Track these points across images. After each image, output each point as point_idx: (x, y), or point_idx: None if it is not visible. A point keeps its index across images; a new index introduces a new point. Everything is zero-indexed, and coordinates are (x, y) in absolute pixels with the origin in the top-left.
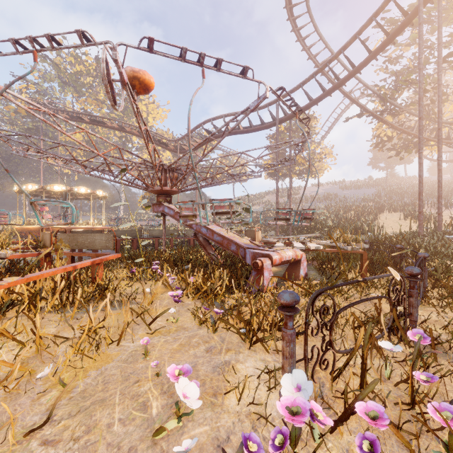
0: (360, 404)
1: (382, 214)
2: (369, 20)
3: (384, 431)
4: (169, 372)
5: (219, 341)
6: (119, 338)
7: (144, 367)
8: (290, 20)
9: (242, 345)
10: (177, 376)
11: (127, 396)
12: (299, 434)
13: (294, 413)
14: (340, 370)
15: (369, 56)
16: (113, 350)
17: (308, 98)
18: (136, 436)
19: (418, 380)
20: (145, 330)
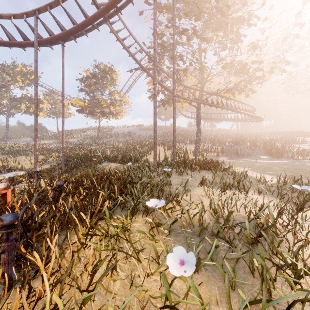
0: None
1: (157, 147)
2: None
3: None
4: None
5: None
6: None
7: None
8: None
9: None
10: None
11: None
12: None
13: None
14: None
15: None
16: None
17: (71, 21)
18: None
19: None
20: None
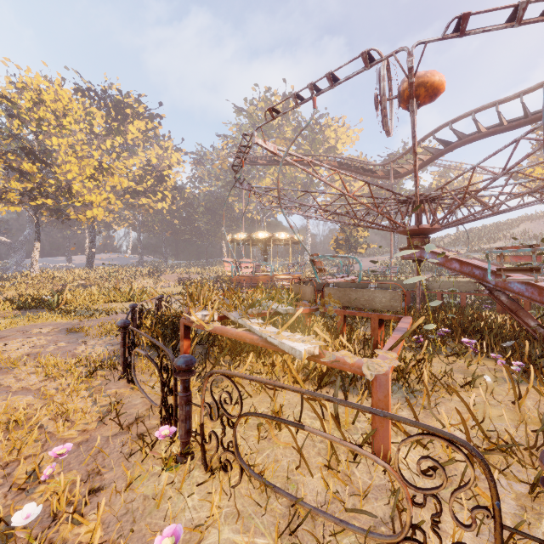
0: None
1: None
2: None
3: None
4: None
5: None
6: None
7: None
8: None
9: None
10: None
11: None
12: None
13: None
14: None
15: None
16: None
17: None
18: None
19: None
20: None
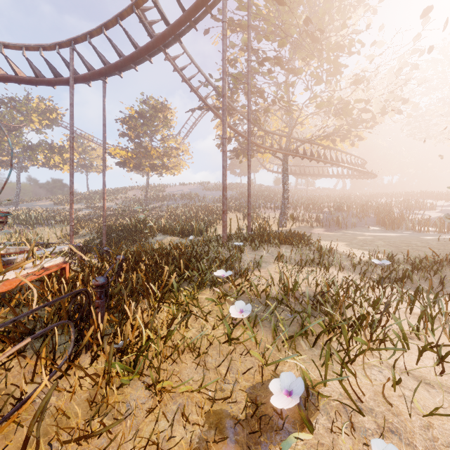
0: None
1: (229, 214)
2: None
3: None
4: None
5: None
6: None
7: None
8: None
9: None
10: None
11: None
12: None
13: None
14: None
15: (183, 15)
16: None
17: (117, 52)
18: None
19: None
20: None
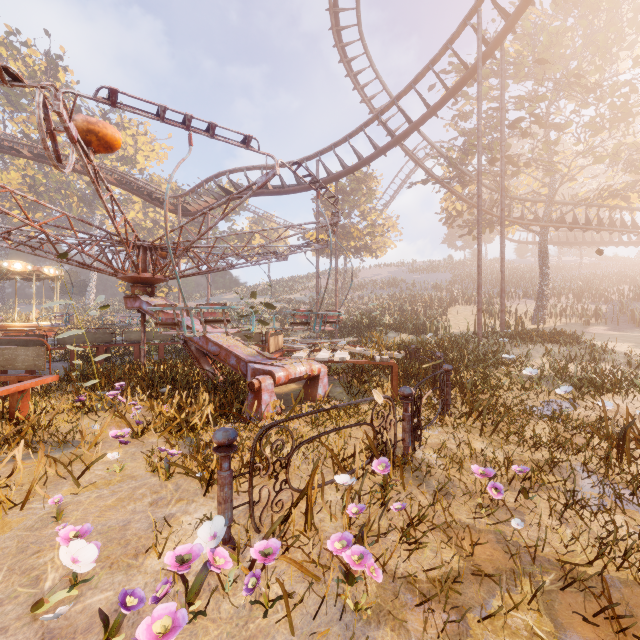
0: (262, 543)
1: (454, 306)
2: (425, 68)
3: (311, 569)
4: (62, 535)
5: (173, 490)
6: (25, 499)
7: (55, 533)
8: (338, 48)
9: (200, 492)
10: (71, 539)
11: (16, 572)
12: (202, 583)
13: (185, 561)
14: (290, 511)
15: (428, 112)
16: (16, 516)
17: (357, 156)
18: (13, 615)
19: (348, 513)
20: (74, 485)
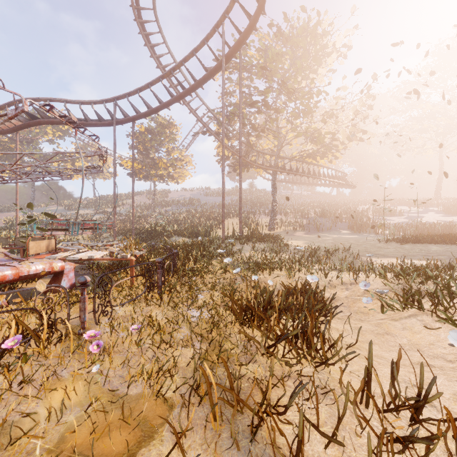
0: None
1: (228, 219)
2: (191, 53)
3: None
4: None
5: None
6: None
7: None
8: (137, 22)
9: None
10: None
11: None
12: None
13: None
14: None
15: (195, 84)
16: None
17: (147, 106)
18: None
19: None
20: None
